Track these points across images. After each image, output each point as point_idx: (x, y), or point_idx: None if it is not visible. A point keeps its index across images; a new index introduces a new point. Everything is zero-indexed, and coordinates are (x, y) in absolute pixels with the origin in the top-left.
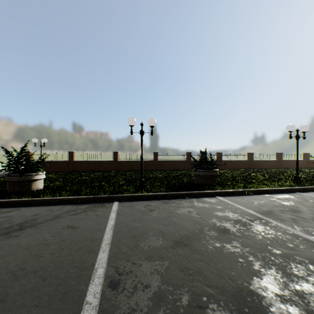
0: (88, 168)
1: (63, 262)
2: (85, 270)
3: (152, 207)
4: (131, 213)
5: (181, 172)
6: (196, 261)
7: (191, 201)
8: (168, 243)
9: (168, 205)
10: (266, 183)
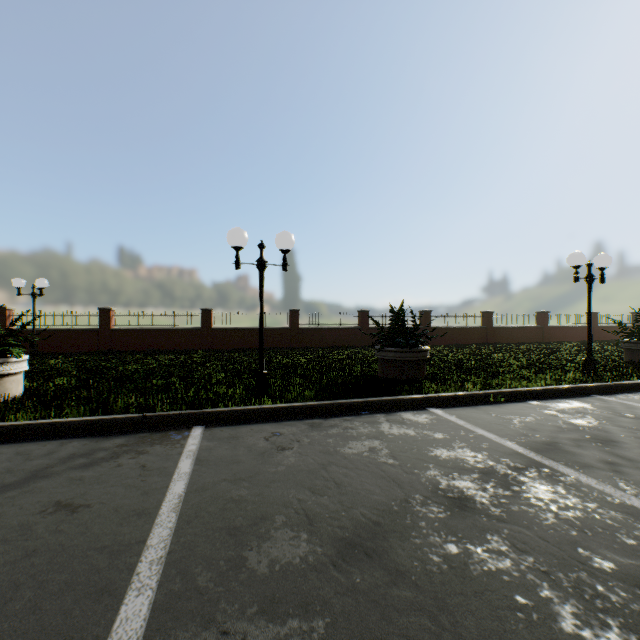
0: (144, 344)
1: None
2: None
3: (285, 440)
4: (231, 457)
5: (348, 352)
6: (402, 613)
7: (374, 422)
8: (323, 550)
9: (321, 434)
10: (527, 376)
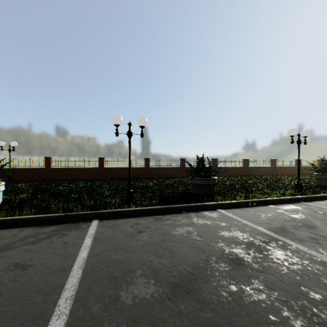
0: (68, 176)
1: None
2: None
3: (142, 227)
4: (113, 237)
5: (175, 180)
6: None
7: (189, 217)
8: (162, 290)
9: (161, 224)
10: (267, 192)
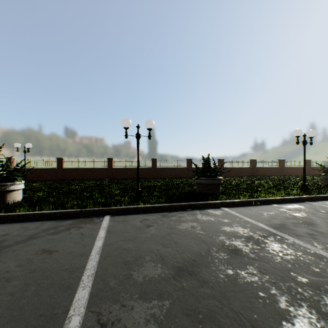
0: (79, 176)
1: (24, 308)
2: (54, 320)
3: (150, 222)
4: (124, 230)
5: (181, 180)
6: (205, 299)
7: (193, 214)
8: (168, 272)
9: (167, 219)
10: (272, 192)
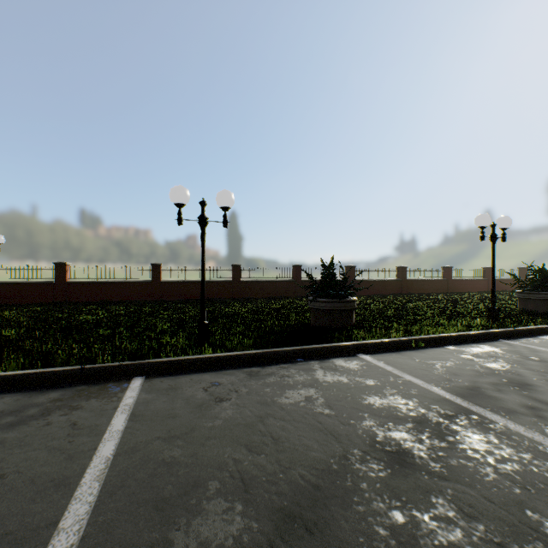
0: (98, 295)
1: None
2: None
3: (223, 391)
4: (168, 411)
5: (284, 302)
6: None
7: (309, 370)
8: (259, 527)
9: (259, 383)
10: (441, 323)
